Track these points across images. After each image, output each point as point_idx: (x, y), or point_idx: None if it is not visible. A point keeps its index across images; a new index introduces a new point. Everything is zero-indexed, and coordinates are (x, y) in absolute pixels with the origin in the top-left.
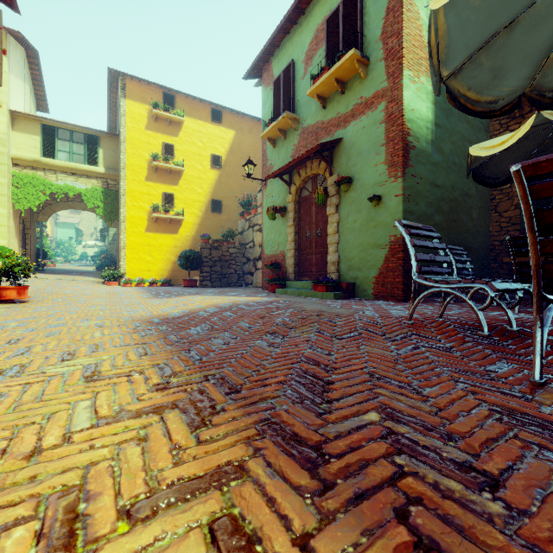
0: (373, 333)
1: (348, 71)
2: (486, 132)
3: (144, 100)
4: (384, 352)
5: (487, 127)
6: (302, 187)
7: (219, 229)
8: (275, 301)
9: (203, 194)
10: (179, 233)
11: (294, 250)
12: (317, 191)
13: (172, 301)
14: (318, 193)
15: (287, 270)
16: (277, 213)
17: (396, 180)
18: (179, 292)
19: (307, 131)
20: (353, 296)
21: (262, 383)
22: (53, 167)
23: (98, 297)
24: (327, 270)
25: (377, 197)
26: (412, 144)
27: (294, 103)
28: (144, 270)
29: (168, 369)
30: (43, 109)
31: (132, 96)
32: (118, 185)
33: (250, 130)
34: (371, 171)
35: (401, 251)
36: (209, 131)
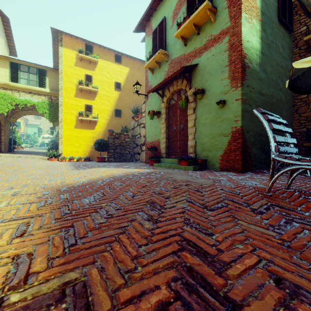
0: (238, 204)
1: (202, 18)
2: (291, 61)
3: (74, 48)
4: (261, 229)
5: (291, 58)
6: (171, 98)
7: (119, 127)
8: (153, 172)
9: (110, 106)
10: (95, 129)
11: (165, 138)
12: (181, 98)
13: (84, 172)
14: (182, 99)
15: (161, 151)
16: (155, 115)
17: (236, 89)
18: (92, 165)
19: (174, 62)
20: (206, 168)
21: (135, 308)
22: (17, 88)
23: (38, 169)
24: (188, 151)
25: (222, 101)
26: (247, 65)
27: (165, 44)
28: (74, 151)
29: (24, 266)
30: (13, 54)
31: (66, 45)
32: (58, 100)
33: (138, 68)
34: (218, 84)
35: (240, 137)
36: (113, 68)
